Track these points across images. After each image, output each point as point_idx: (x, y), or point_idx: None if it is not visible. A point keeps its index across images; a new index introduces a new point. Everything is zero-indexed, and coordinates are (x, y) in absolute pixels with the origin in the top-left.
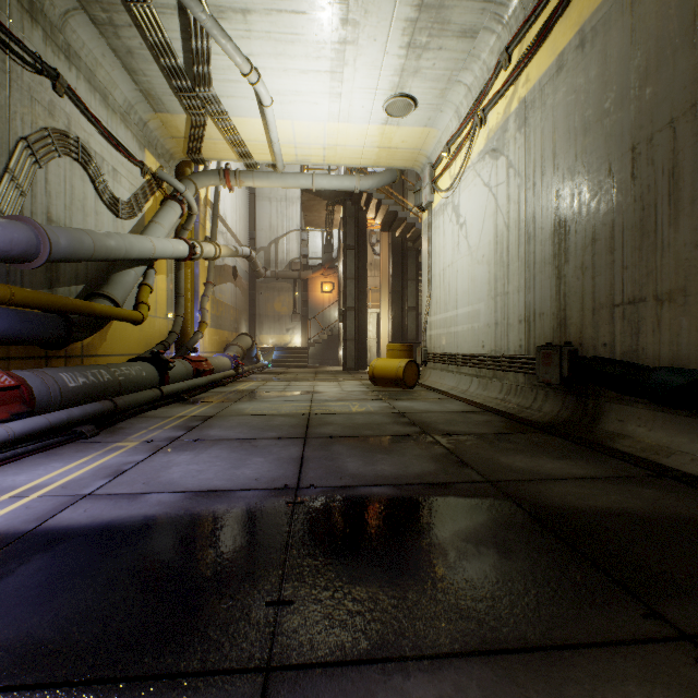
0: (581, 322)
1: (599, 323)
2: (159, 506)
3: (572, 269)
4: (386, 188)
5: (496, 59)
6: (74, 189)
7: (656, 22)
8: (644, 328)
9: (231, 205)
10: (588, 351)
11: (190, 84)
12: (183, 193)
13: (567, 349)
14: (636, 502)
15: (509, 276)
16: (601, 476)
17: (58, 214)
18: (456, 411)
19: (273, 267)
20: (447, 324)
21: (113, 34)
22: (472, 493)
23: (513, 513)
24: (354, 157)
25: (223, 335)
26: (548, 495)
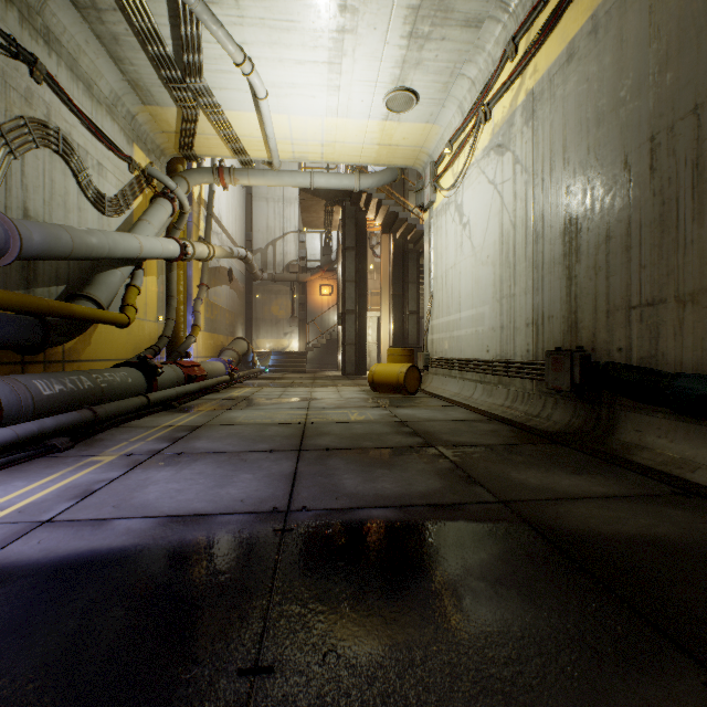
0: (594, 325)
1: (614, 326)
2: (127, 535)
3: (583, 269)
4: (386, 188)
5: (502, 50)
6: (54, 183)
7: (677, 1)
8: (664, 332)
9: (227, 205)
10: (601, 356)
11: (180, 74)
12: (174, 190)
13: (579, 354)
14: (668, 526)
15: (516, 277)
16: (624, 494)
17: (36, 209)
18: (460, 420)
19: (270, 270)
20: (450, 328)
21: (97, 18)
22: (484, 516)
23: (532, 541)
24: (354, 155)
25: (217, 339)
26: (569, 518)
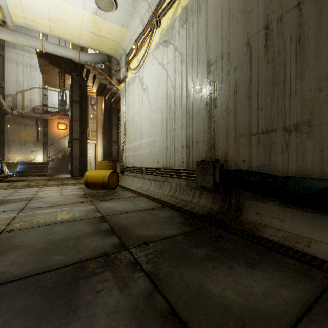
0: (226, 146)
1: (240, 146)
2: None
3: (219, 112)
4: (100, 70)
5: None
6: None
7: None
8: (275, 150)
9: None
10: (231, 165)
11: None
12: None
13: (219, 164)
14: None
15: (176, 118)
16: (310, 297)
17: None
18: (145, 209)
19: (19, 109)
20: (136, 149)
21: None
22: None
23: None
24: (75, 35)
25: None
26: None
